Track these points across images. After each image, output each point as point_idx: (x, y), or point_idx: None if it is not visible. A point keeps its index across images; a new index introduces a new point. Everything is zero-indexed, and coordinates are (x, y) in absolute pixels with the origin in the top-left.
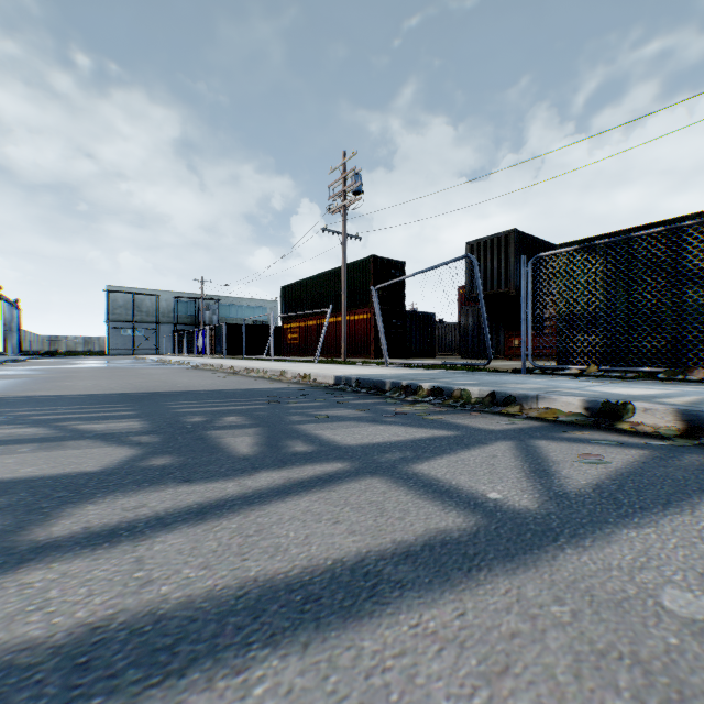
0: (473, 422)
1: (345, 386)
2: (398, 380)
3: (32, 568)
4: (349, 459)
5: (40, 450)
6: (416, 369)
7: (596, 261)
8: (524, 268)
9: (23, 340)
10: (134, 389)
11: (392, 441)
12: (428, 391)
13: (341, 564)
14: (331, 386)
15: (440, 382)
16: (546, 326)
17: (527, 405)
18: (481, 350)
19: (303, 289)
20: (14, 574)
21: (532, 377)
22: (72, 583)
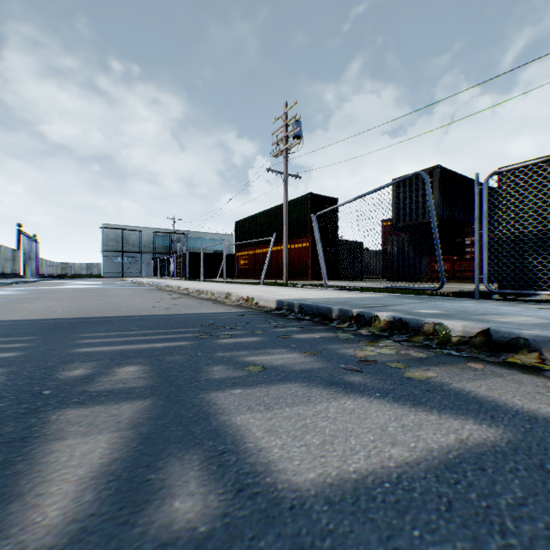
0: (496, 391)
1: (287, 311)
2: (346, 306)
3: None
4: None
5: None
6: (355, 291)
7: (545, 182)
8: (477, 187)
9: (40, 266)
10: (73, 314)
11: (389, 470)
12: (386, 322)
13: None
14: (273, 311)
15: (398, 311)
16: (467, 251)
17: (549, 353)
18: (405, 273)
19: (252, 223)
20: None
21: (496, 304)
22: None
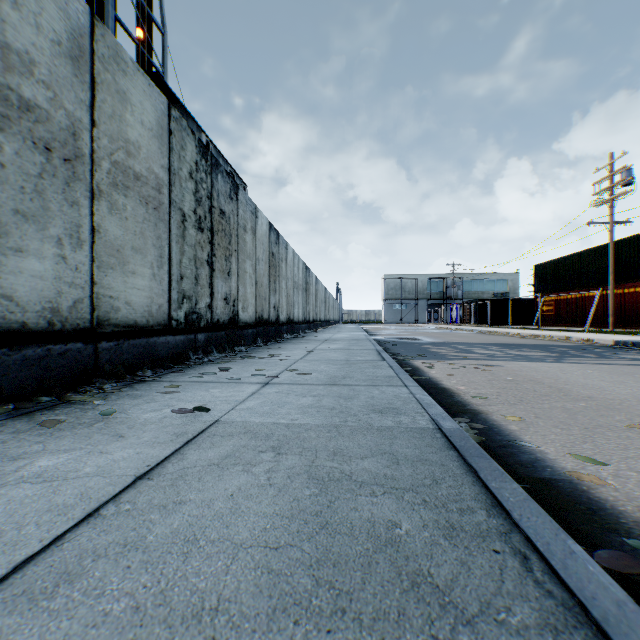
0: None
1: (621, 346)
2: None
3: (573, 360)
4: (632, 359)
5: (525, 352)
6: None
7: None
8: None
9: None
10: (493, 342)
11: None
12: None
13: (634, 364)
14: (610, 346)
15: None
16: None
17: None
18: None
19: (557, 267)
20: (572, 360)
21: None
22: (584, 361)
